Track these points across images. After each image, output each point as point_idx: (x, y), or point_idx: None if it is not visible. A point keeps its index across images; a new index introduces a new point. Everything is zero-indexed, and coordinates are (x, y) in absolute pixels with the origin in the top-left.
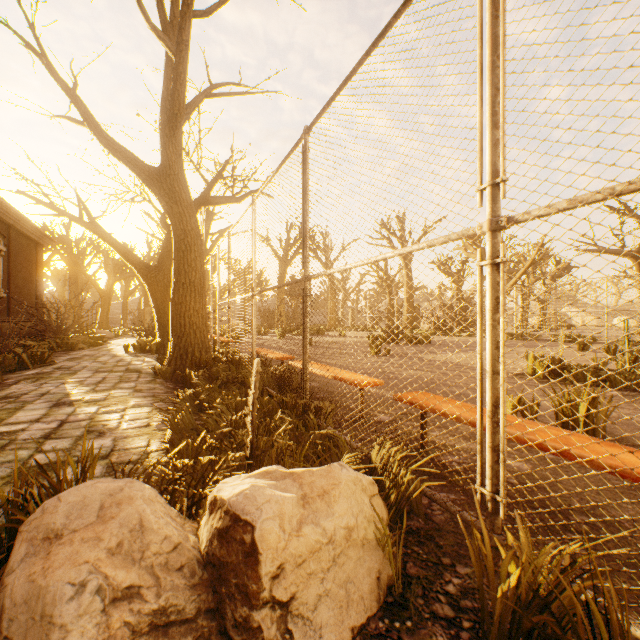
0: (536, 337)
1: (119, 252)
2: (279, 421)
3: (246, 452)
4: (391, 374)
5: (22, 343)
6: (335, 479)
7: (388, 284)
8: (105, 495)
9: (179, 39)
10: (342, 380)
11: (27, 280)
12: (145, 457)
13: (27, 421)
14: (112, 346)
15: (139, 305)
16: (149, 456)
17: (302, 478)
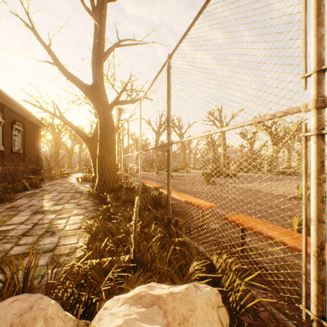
0: (297, 174)
1: (74, 130)
2: (153, 230)
3: (131, 256)
4: (217, 196)
5: (26, 177)
6: (192, 304)
7: (212, 145)
8: (16, 315)
9: (100, 14)
10: (190, 203)
11: (33, 144)
12: (74, 251)
13: (17, 223)
14: (71, 178)
15: (86, 156)
16: (76, 250)
17: (166, 304)
